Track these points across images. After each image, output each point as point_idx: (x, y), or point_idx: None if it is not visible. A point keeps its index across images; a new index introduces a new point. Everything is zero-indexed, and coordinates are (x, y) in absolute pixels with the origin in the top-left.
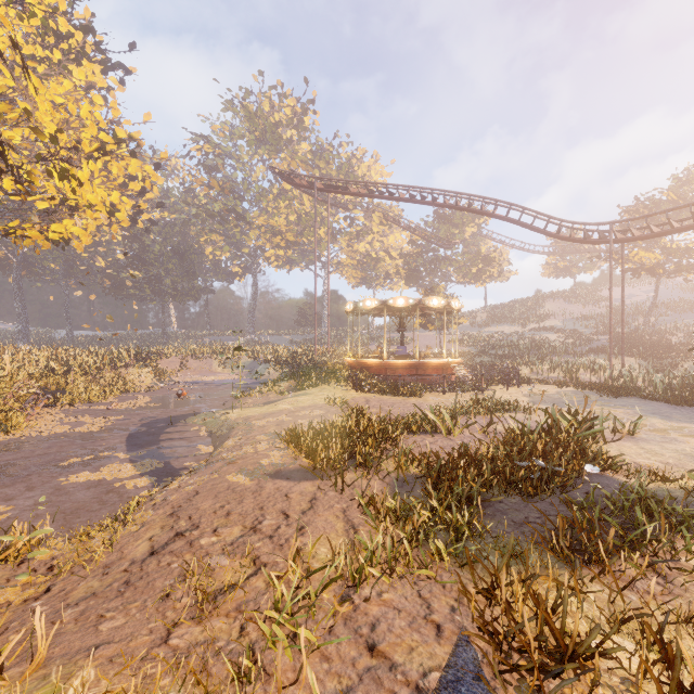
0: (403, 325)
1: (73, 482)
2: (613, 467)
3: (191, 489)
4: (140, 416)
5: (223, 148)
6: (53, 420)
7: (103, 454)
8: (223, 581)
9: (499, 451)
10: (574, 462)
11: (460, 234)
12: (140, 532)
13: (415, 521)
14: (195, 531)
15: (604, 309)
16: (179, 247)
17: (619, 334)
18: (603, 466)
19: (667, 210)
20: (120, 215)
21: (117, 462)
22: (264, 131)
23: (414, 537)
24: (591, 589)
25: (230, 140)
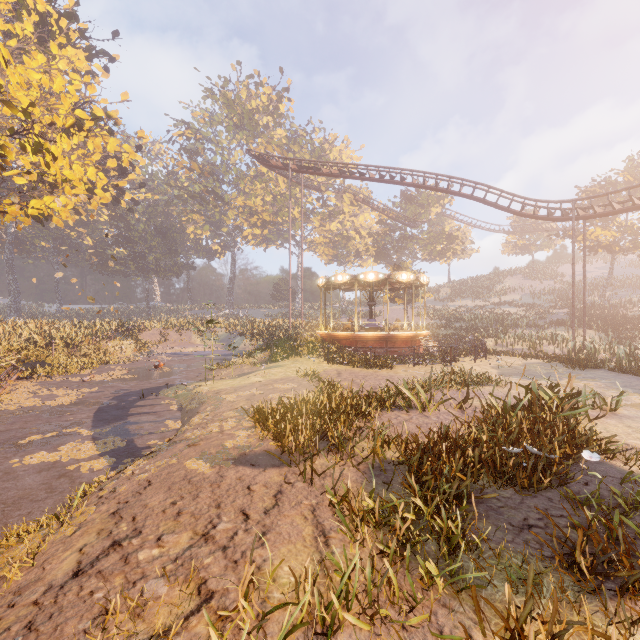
0: (373, 299)
1: (25, 463)
2: (609, 452)
3: (143, 478)
4: (114, 389)
5: (204, 133)
6: (26, 392)
7: (66, 431)
8: (154, 624)
9: (484, 435)
10: (565, 446)
11: (425, 214)
12: (73, 538)
13: (398, 527)
14: (135, 540)
15: (561, 284)
16: (162, 226)
17: (577, 308)
18: (598, 451)
19: (629, 188)
20: (100, 192)
21: (78, 440)
22: (241, 118)
23: (398, 553)
24: (634, 637)
25: (210, 126)
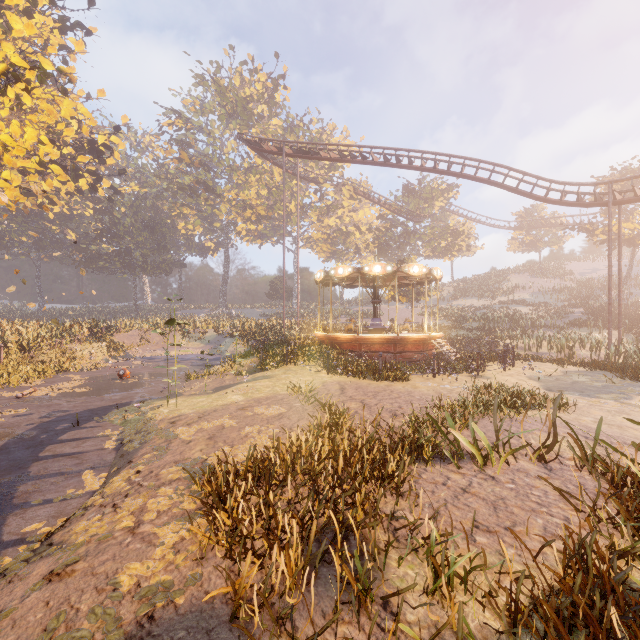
0: (378, 296)
1: None
2: None
3: None
4: (48, 410)
5: (194, 122)
6: None
7: None
8: None
9: None
10: None
11: (429, 208)
12: None
13: None
14: None
15: (571, 283)
16: (150, 221)
17: (594, 307)
18: None
19: None
20: (56, 168)
21: None
22: (234, 106)
23: None
24: None
25: (201, 114)
